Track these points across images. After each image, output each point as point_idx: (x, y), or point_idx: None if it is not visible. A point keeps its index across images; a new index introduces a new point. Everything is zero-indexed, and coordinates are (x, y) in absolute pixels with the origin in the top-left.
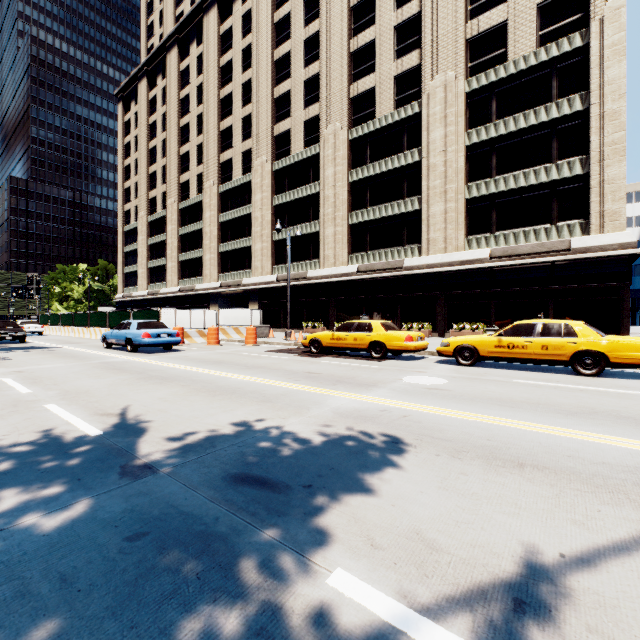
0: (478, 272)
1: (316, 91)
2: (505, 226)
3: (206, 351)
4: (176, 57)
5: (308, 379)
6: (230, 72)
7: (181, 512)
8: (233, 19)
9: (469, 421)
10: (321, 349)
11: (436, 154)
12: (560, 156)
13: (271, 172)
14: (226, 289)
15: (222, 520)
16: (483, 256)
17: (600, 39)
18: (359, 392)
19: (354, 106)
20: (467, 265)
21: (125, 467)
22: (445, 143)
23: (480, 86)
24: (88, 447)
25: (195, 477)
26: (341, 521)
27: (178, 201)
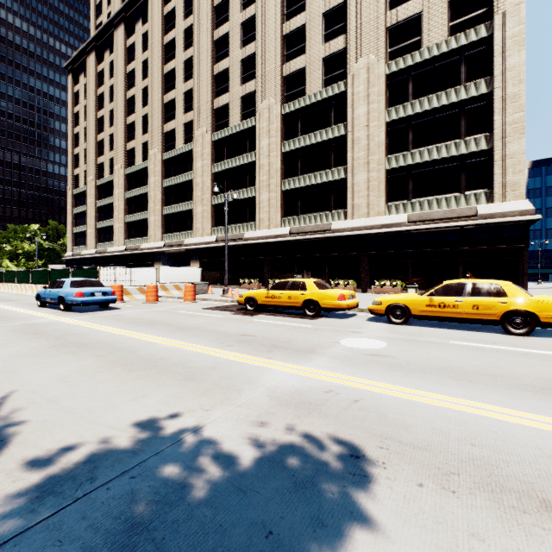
0: (397, 235)
1: (252, 69)
2: (420, 194)
3: (142, 309)
4: (123, 34)
5: (242, 344)
6: (173, 50)
7: None
8: (176, 1)
9: (433, 407)
10: (256, 307)
11: (360, 129)
12: (468, 133)
13: (211, 142)
14: (169, 248)
15: None
16: (401, 220)
17: (502, 31)
18: (297, 362)
19: (286, 84)
20: (387, 228)
21: None
22: (368, 119)
23: (398, 69)
24: None
25: None
26: None
27: (125, 167)
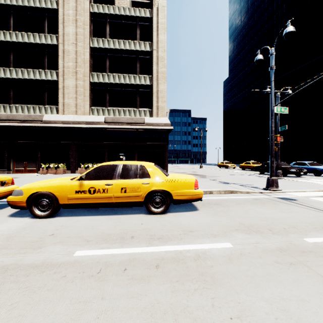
0: (98, 130)
1: None
2: (114, 105)
3: None
4: None
5: None
6: None
7: None
8: None
9: None
10: None
11: (70, 44)
12: (140, 72)
13: None
14: None
15: None
16: (101, 120)
17: (157, 18)
18: None
19: None
20: (90, 125)
21: None
22: (76, 38)
23: (99, 12)
24: None
25: None
26: None
27: None
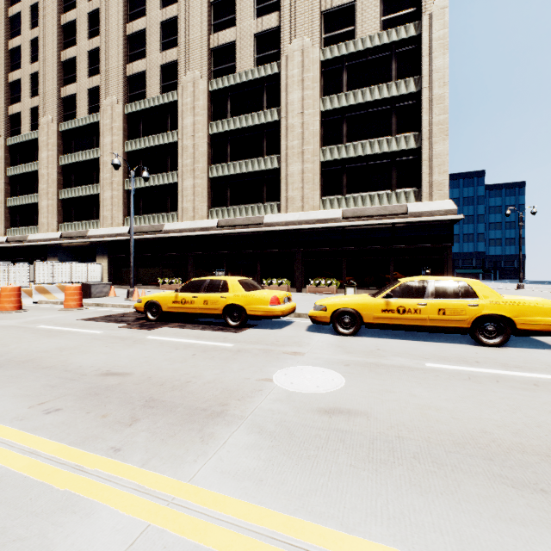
0: (332, 231)
1: (174, 35)
2: (354, 190)
3: None
4: None
5: (84, 402)
6: None
7: None
8: None
9: None
10: (161, 315)
11: (294, 115)
12: (398, 131)
13: (123, 114)
14: (67, 240)
15: None
16: (336, 216)
17: (430, 32)
18: (177, 460)
19: (214, 57)
20: (322, 223)
21: None
22: (302, 106)
23: (333, 57)
24: None
25: None
26: None
27: (6, 136)
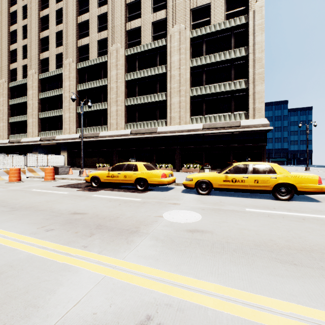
0: (197, 136)
1: (105, 23)
2: (209, 112)
3: None
4: None
5: (65, 226)
6: (47, 1)
7: None
8: None
9: None
10: (100, 184)
11: (175, 69)
12: (235, 78)
13: (76, 69)
14: (44, 142)
15: None
16: (199, 127)
17: (253, 21)
18: (116, 251)
19: (129, 36)
20: (191, 132)
21: None
22: (179, 64)
23: (197, 35)
24: None
25: None
26: None
27: (8, 81)
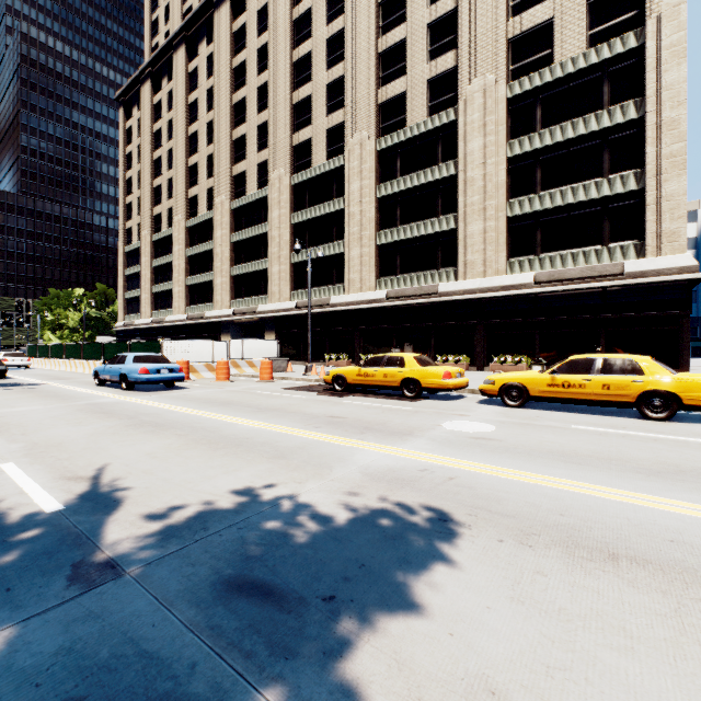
0: (521, 299)
1: (340, 96)
2: (551, 247)
3: (214, 389)
4: (183, 57)
5: (331, 425)
6: (244, 74)
7: (142, 653)
8: (247, 15)
9: (532, 485)
10: (346, 387)
11: (474, 167)
12: (612, 170)
13: (290, 186)
14: (239, 317)
15: (201, 669)
16: (527, 281)
17: (657, 39)
18: (392, 443)
19: (383, 113)
20: (509, 291)
21: (79, 566)
22: (484, 154)
23: (523, 91)
24: (37, 531)
25: (173, 583)
26: (378, 668)
27: (186, 218)
